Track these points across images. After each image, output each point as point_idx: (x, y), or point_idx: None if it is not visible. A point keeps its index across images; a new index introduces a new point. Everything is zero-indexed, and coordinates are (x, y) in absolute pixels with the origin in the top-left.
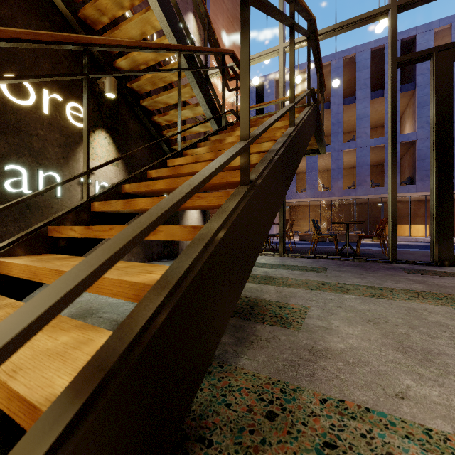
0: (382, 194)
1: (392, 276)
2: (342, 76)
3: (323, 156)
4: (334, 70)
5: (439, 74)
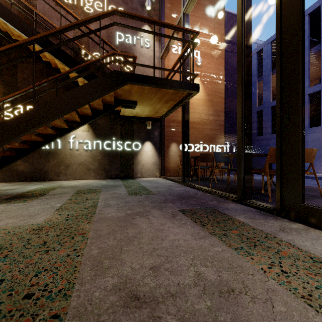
0: None
1: (151, 207)
2: None
3: None
4: None
5: None
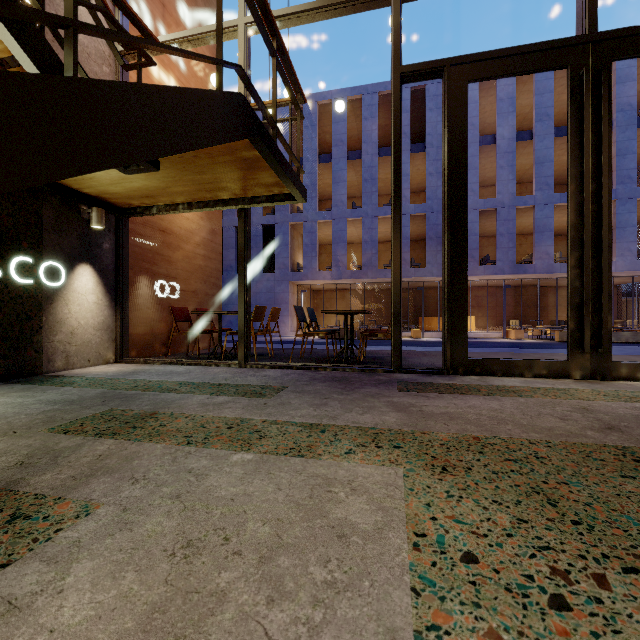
0: (424, 277)
1: (371, 397)
2: (377, 117)
3: (353, 223)
4: (367, 107)
5: (452, 98)
